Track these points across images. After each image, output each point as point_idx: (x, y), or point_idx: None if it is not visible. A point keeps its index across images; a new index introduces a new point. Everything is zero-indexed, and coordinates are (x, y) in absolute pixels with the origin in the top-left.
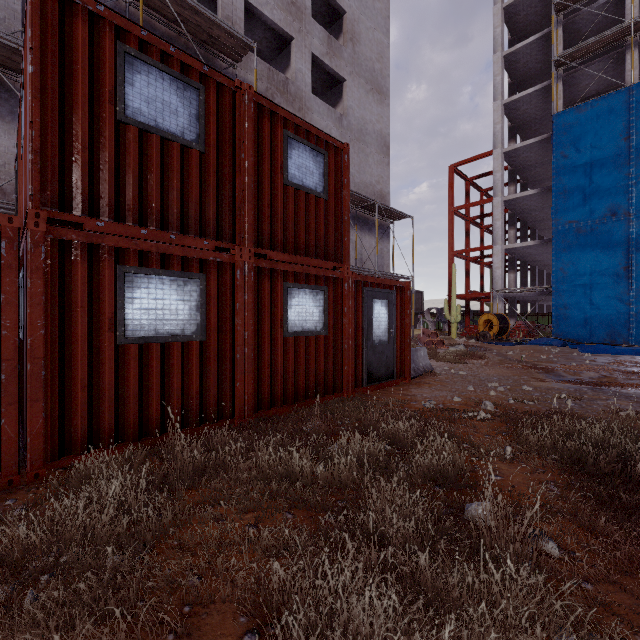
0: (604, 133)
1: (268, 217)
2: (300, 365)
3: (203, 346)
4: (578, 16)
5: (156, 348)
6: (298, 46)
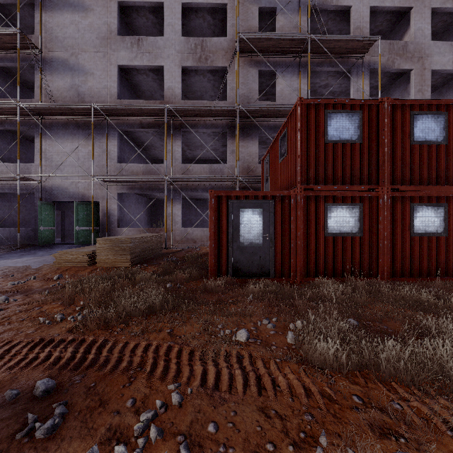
0: None
1: (399, 167)
2: (423, 254)
3: (361, 239)
4: None
5: (340, 238)
6: (417, 11)
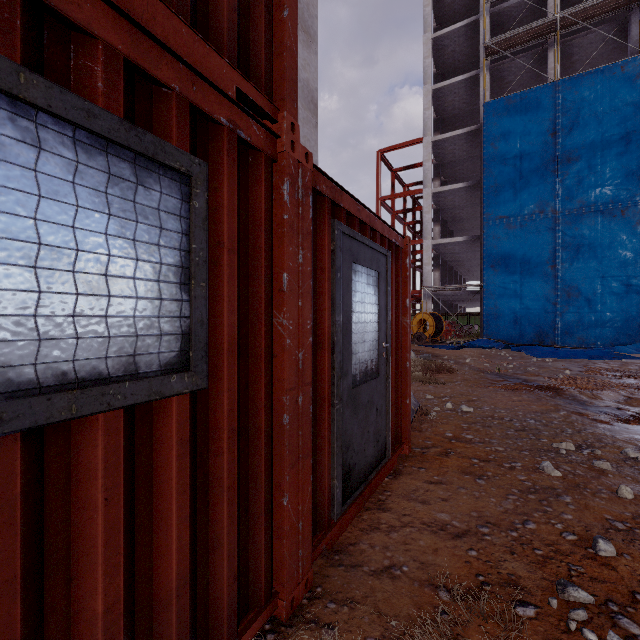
0: (533, 127)
1: None
2: None
3: None
4: (504, 7)
5: None
6: None
